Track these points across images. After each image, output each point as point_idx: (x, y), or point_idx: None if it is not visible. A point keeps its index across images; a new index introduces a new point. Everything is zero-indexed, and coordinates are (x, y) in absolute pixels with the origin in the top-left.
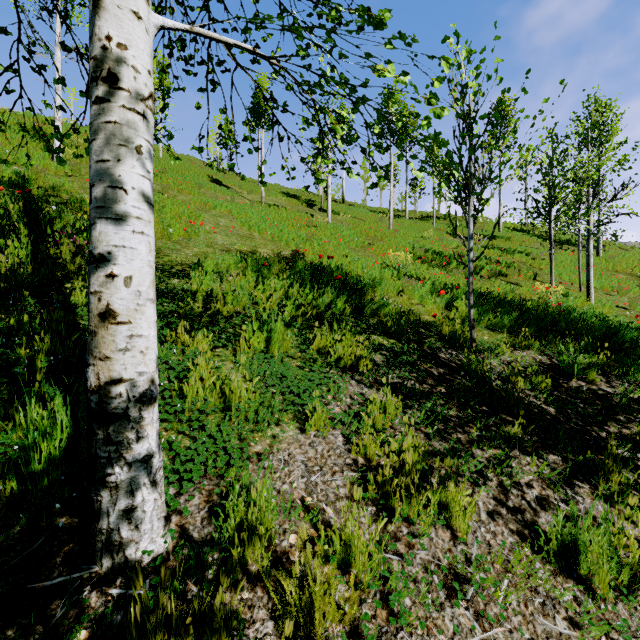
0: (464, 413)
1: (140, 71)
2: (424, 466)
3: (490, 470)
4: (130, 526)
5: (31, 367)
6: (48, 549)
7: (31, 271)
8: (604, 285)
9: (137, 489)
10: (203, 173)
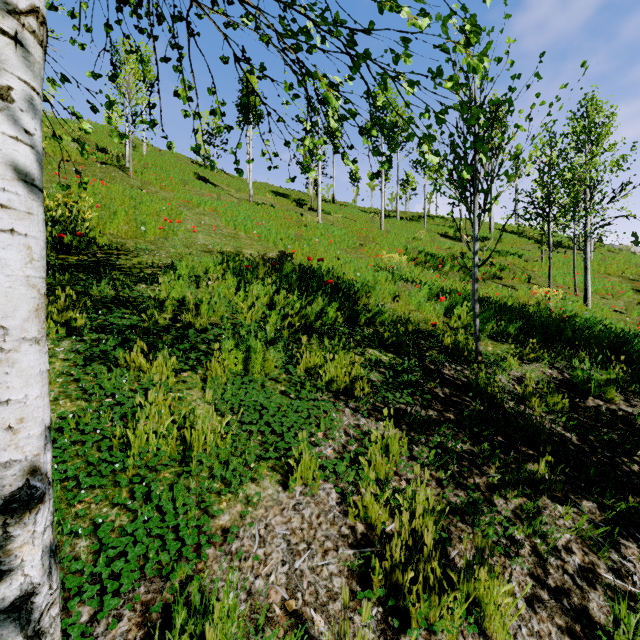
0: (478, 447)
1: None
2: (441, 533)
3: (520, 531)
4: None
5: None
6: None
7: None
8: (598, 288)
9: None
10: (189, 170)
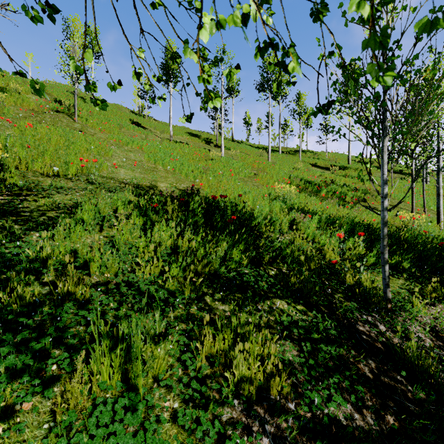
0: None
1: None
2: None
3: None
4: None
5: None
6: None
7: None
8: None
9: None
10: (127, 117)
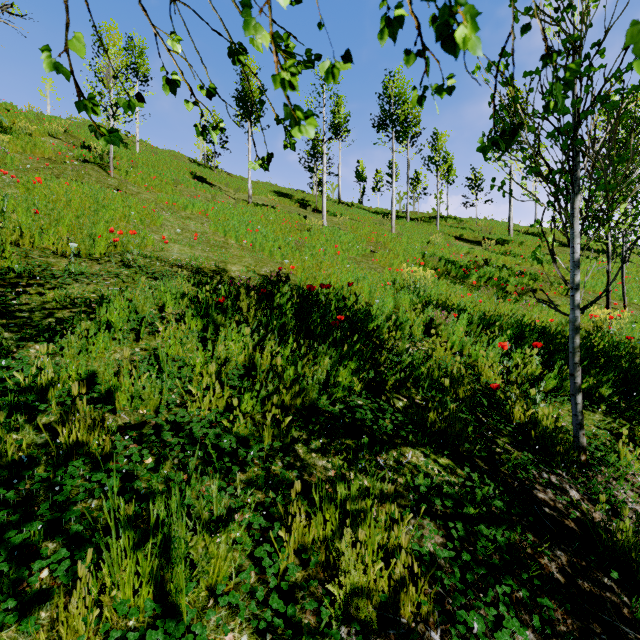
0: None
1: None
2: None
3: None
4: None
5: None
6: None
7: None
8: None
9: None
10: (186, 169)
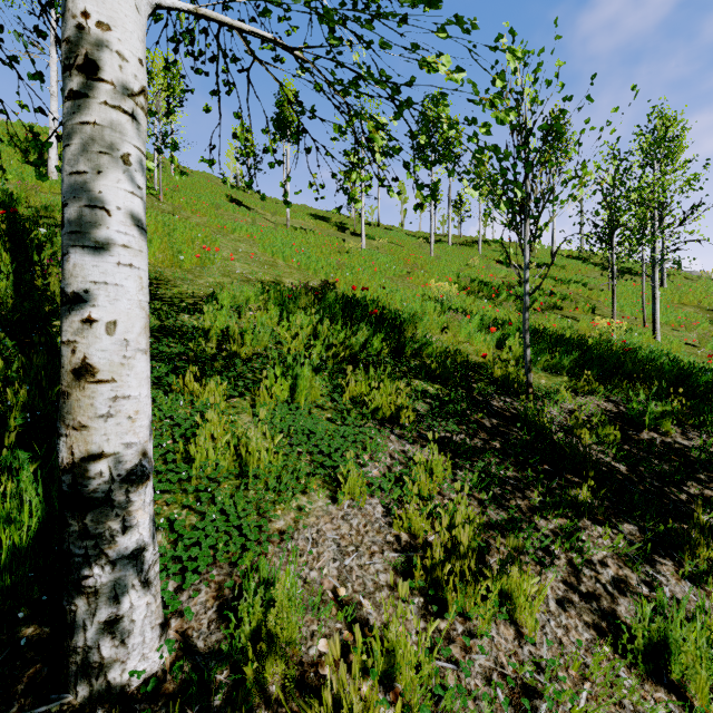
0: (523, 473)
1: (128, 59)
2: (480, 543)
3: (557, 545)
4: (114, 642)
5: (2, 426)
6: (7, 673)
7: (12, 306)
8: (670, 319)
9: (123, 593)
10: (221, 192)
